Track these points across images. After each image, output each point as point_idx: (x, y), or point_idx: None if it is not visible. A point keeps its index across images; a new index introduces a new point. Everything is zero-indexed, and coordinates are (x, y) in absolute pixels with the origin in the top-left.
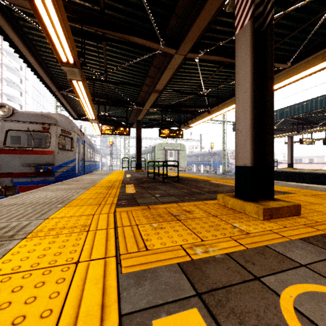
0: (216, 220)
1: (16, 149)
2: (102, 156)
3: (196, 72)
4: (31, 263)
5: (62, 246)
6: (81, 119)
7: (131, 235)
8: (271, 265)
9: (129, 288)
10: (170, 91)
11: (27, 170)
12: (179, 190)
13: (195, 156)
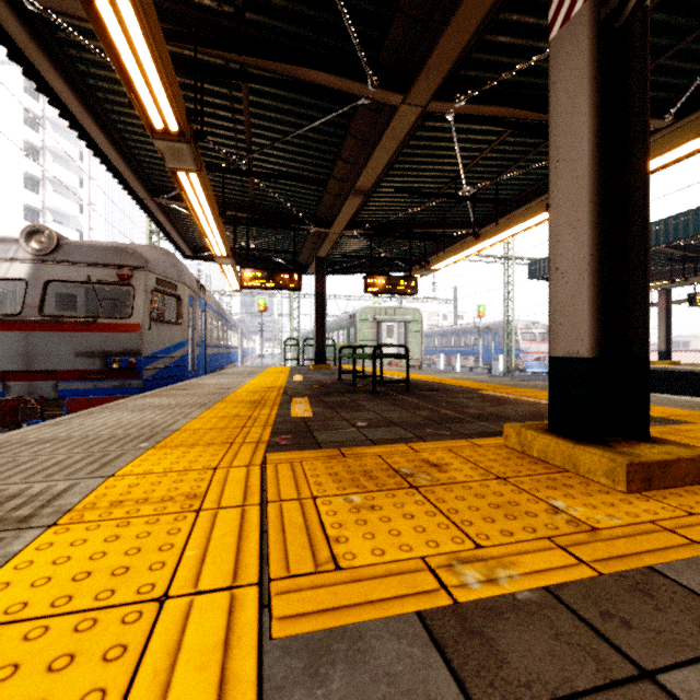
0: (507, 489)
1: (63, 321)
2: (244, 336)
3: (447, 146)
4: (55, 594)
5: (135, 551)
6: (199, 258)
7: (300, 524)
8: (680, 632)
9: (289, 688)
10: (389, 193)
11: (86, 366)
12: (411, 411)
13: (443, 336)
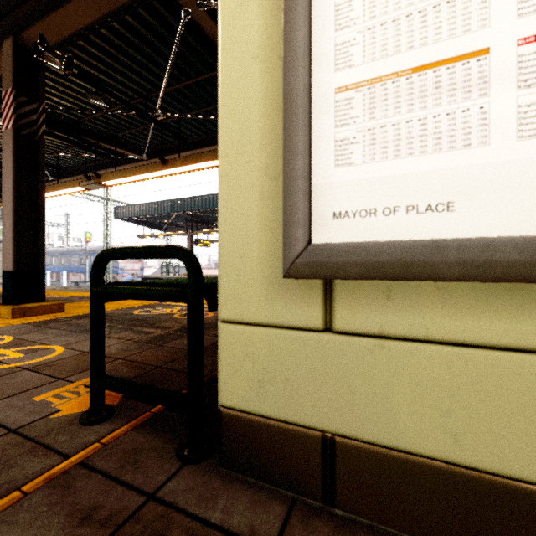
0: None
1: None
2: None
3: None
4: None
5: None
6: None
7: None
8: None
9: None
10: None
11: None
12: None
13: (52, 255)
